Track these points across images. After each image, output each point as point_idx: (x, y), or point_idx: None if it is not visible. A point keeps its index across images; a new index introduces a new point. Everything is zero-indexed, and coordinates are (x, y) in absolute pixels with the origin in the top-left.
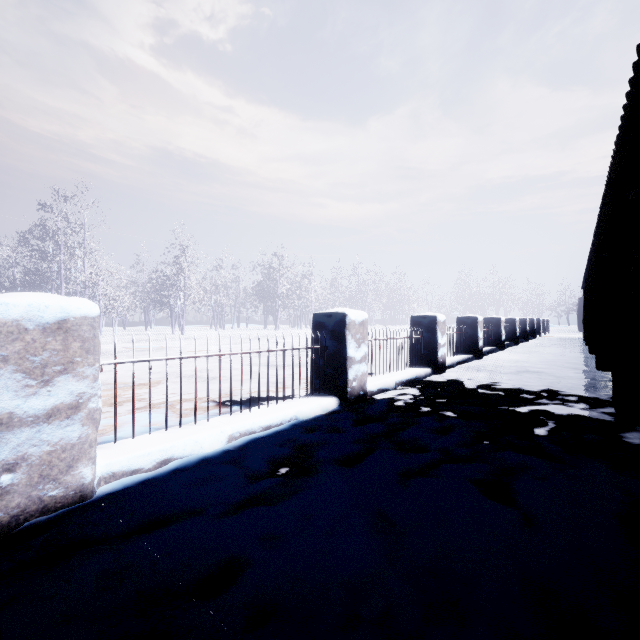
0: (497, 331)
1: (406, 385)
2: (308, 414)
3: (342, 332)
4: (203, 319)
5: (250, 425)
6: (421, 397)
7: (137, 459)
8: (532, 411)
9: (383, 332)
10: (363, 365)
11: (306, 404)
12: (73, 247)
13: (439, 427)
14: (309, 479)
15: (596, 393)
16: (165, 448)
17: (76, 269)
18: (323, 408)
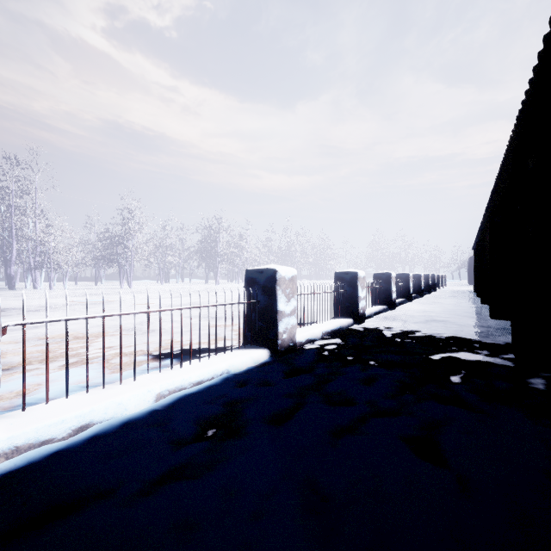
0: (406, 285)
1: (331, 335)
2: (240, 367)
3: (273, 287)
4: (151, 275)
5: (180, 382)
6: (345, 347)
7: (48, 428)
8: (445, 359)
9: (311, 287)
10: (293, 318)
11: (238, 357)
12: (24, 208)
13: (364, 377)
14: (237, 443)
15: (495, 340)
16: (83, 413)
17: (28, 228)
18: (255, 360)
